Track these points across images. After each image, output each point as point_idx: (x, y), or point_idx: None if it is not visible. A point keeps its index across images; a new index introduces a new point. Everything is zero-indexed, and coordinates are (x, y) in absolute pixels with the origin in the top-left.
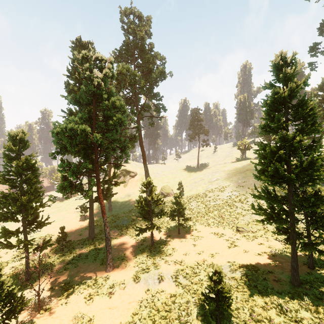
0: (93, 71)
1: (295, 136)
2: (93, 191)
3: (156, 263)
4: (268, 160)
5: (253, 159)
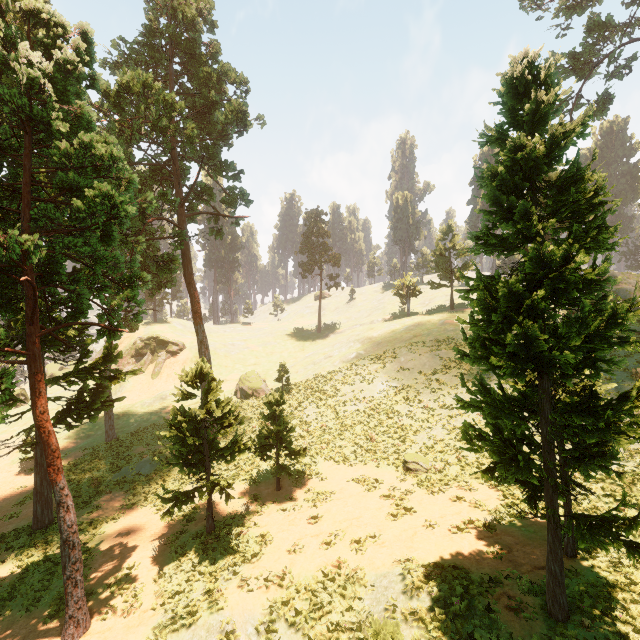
0: (18, 47)
1: (569, 254)
2: (49, 398)
3: (215, 591)
4: (500, 316)
5: (423, 315)
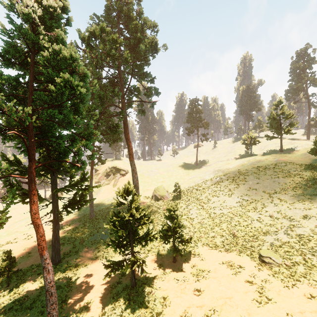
0: (24, 1)
1: None
2: (58, 198)
3: None
4: None
5: (261, 155)
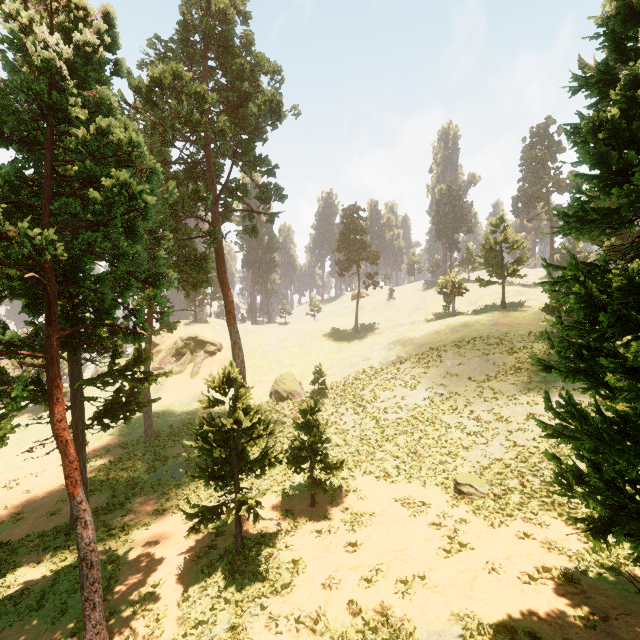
0: (37, 31)
1: None
2: (85, 399)
3: (240, 629)
4: (611, 316)
5: (471, 315)
